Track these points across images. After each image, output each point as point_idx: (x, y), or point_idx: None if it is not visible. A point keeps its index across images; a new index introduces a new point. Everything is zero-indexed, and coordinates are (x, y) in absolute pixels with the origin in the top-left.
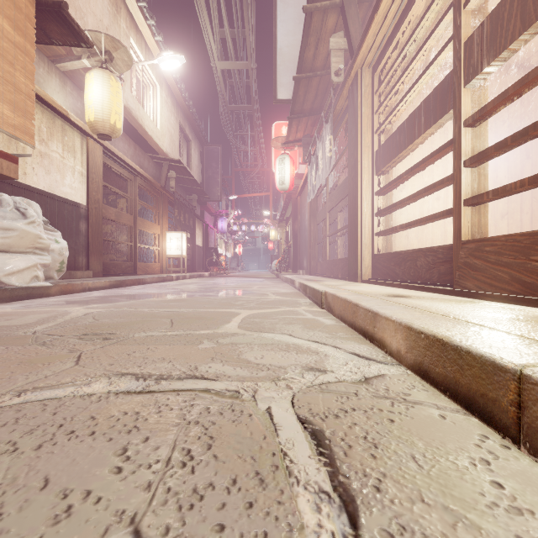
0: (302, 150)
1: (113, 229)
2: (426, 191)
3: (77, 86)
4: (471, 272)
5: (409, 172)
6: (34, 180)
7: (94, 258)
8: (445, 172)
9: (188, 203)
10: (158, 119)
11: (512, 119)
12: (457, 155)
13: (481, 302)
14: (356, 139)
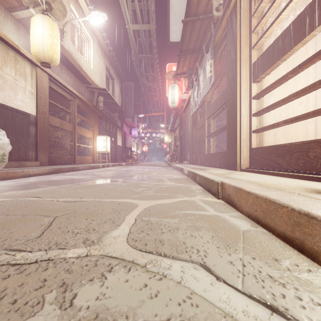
0: (186, 82)
1: (63, 134)
2: None
3: None
4: None
5: (297, 70)
6: None
7: (41, 152)
8: (307, 82)
9: (112, 118)
10: (91, 62)
11: None
12: None
13: None
14: (234, 55)
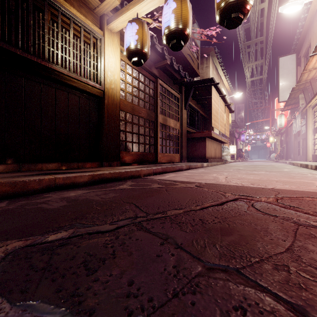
0: None
1: None
2: None
3: None
4: None
5: None
6: None
7: None
8: None
9: (233, 132)
10: None
11: None
12: None
13: None
14: (307, 125)
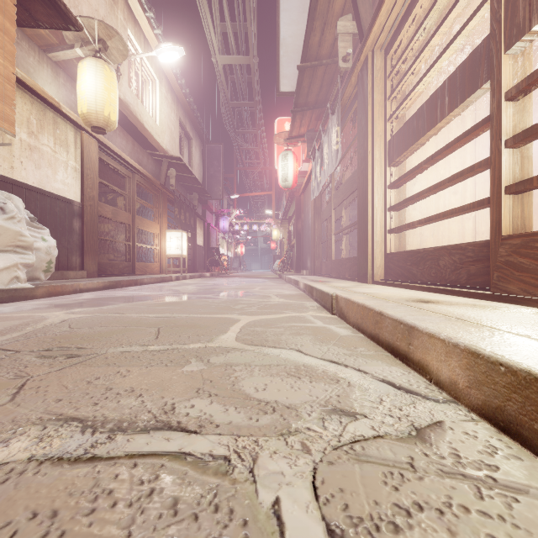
0: (305, 147)
1: (112, 228)
2: (451, 180)
3: (72, 78)
4: (515, 273)
5: (430, 161)
6: (22, 174)
7: (89, 258)
8: (463, 164)
9: (189, 201)
10: (158, 115)
11: (536, 106)
12: (496, 135)
13: (535, 310)
14: (366, 128)
